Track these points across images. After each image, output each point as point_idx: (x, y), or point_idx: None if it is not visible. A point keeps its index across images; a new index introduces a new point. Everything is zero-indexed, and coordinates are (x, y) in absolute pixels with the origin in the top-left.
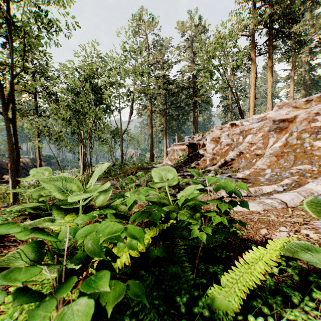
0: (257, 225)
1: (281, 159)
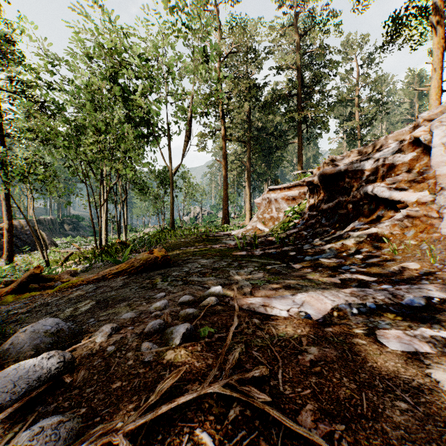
0: None
1: None
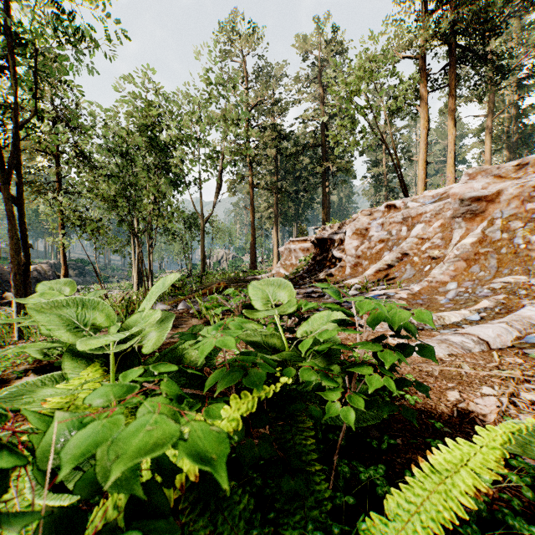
0: (440, 383)
1: (474, 266)
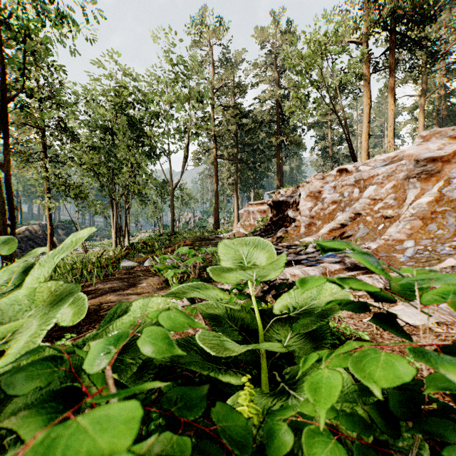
0: None
1: (431, 224)
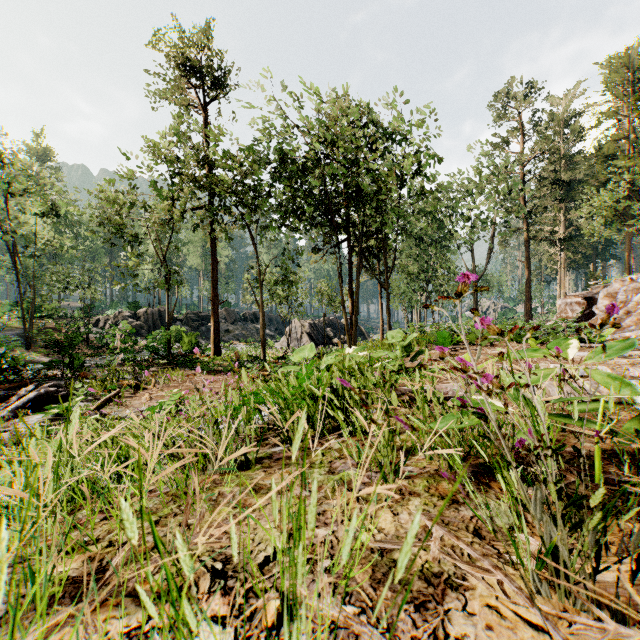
0: None
1: None
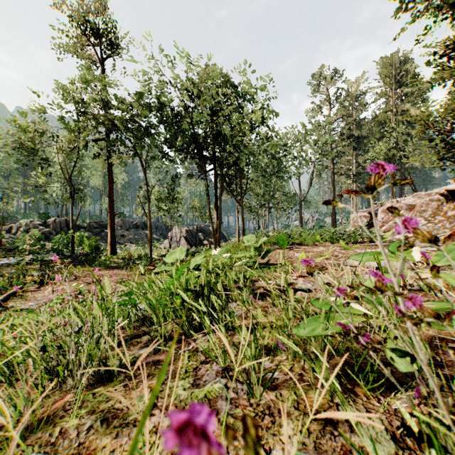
0: None
1: None
